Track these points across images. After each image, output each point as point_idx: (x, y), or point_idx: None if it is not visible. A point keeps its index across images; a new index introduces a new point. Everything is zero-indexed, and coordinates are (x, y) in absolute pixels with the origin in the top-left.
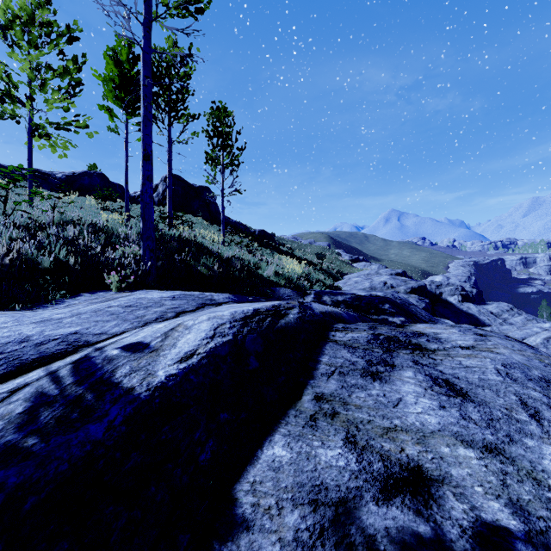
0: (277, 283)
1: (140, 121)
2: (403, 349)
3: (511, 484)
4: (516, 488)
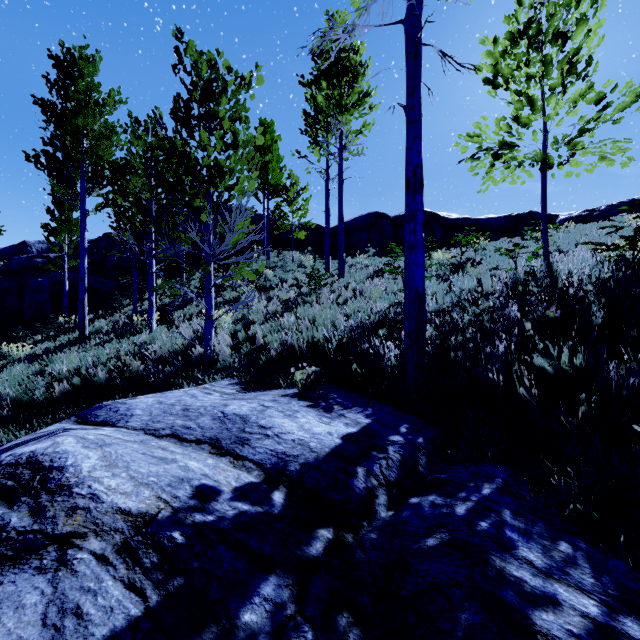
0: None
1: None
2: None
3: None
4: None
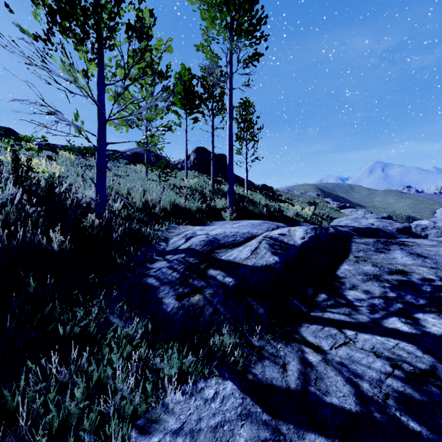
0: (298, 220)
1: (194, 117)
2: (394, 245)
3: (438, 273)
4: (440, 274)
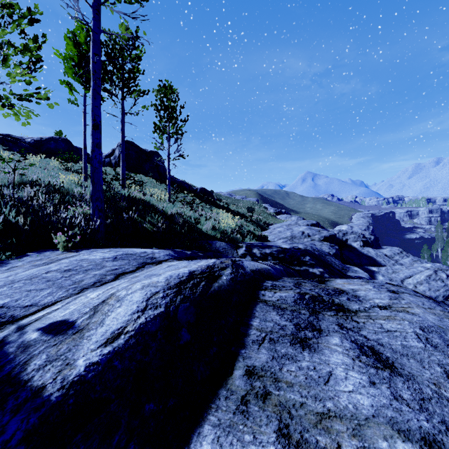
0: (214, 237)
1: None
2: (327, 311)
3: None
4: None
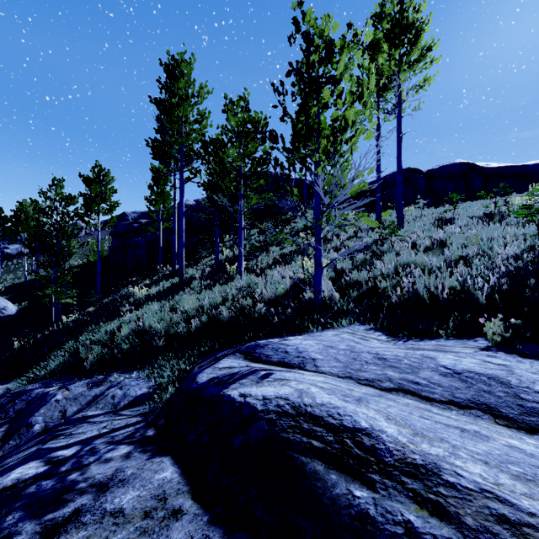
0: None
1: None
2: None
3: None
4: None
